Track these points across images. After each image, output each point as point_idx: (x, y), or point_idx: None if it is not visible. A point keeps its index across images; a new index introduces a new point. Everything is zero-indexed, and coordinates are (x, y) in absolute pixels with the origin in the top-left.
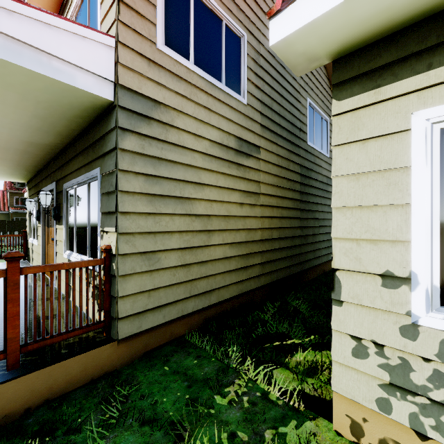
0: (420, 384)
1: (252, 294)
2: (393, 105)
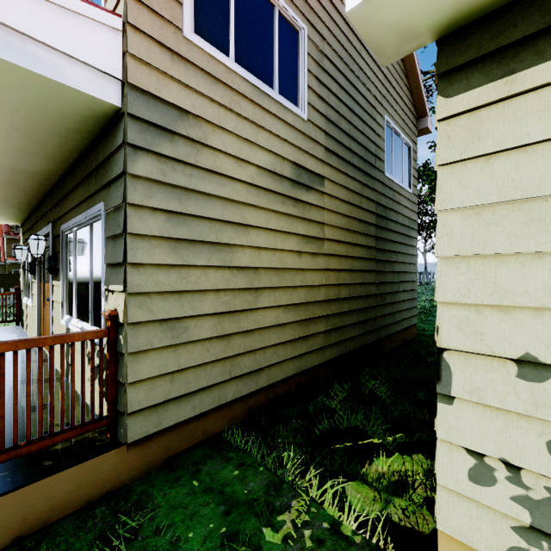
0: None
1: (313, 372)
2: (535, 100)
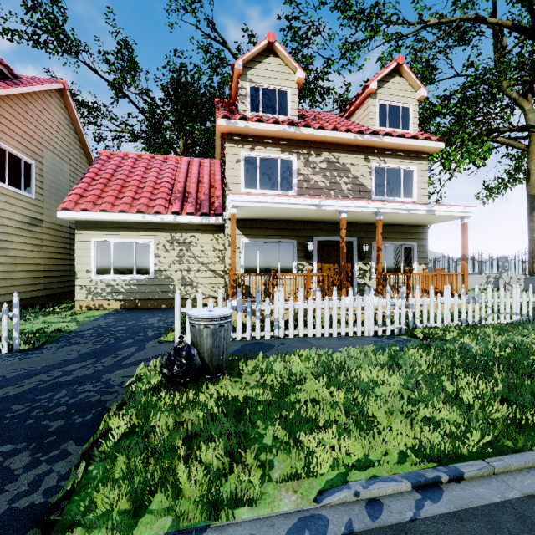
0: (93, 290)
1: (38, 299)
2: (88, 235)
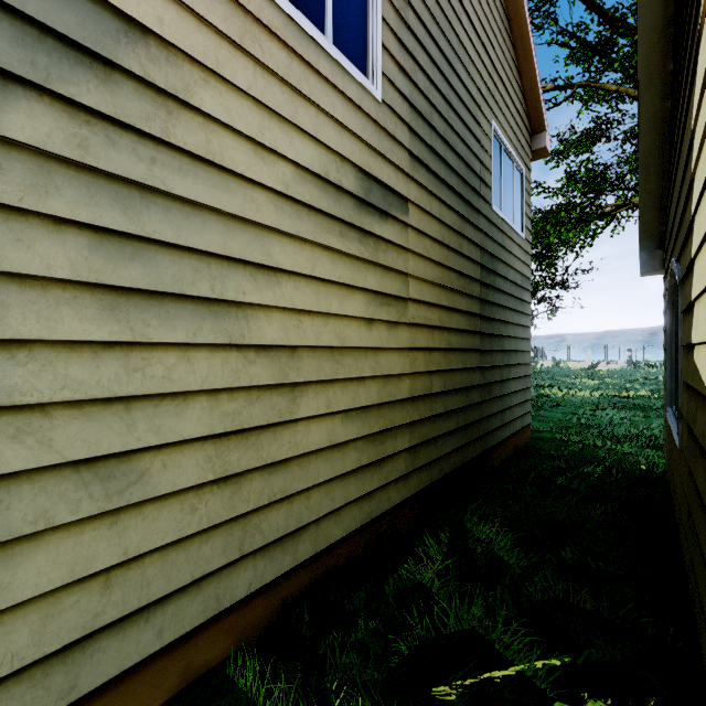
0: None
1: (391, 517)
2: None
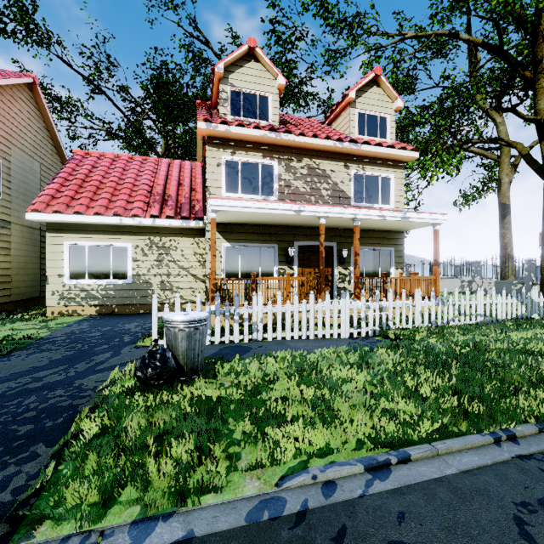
0: (66, 296)
1: (5, 305)
2: (61, 238)
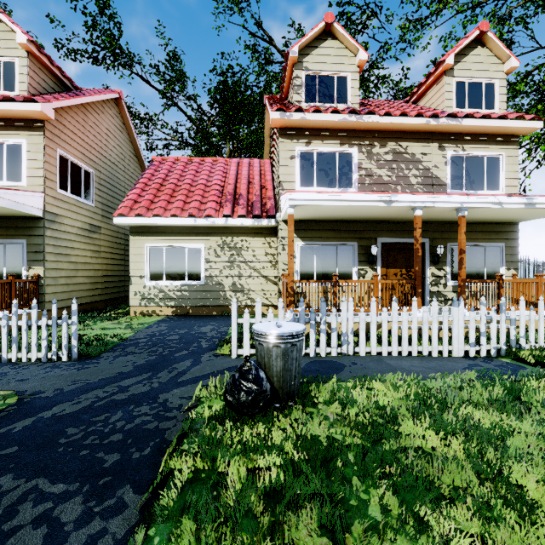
0: (146, 296)
1: (97, 303)
2: (142, 241)
